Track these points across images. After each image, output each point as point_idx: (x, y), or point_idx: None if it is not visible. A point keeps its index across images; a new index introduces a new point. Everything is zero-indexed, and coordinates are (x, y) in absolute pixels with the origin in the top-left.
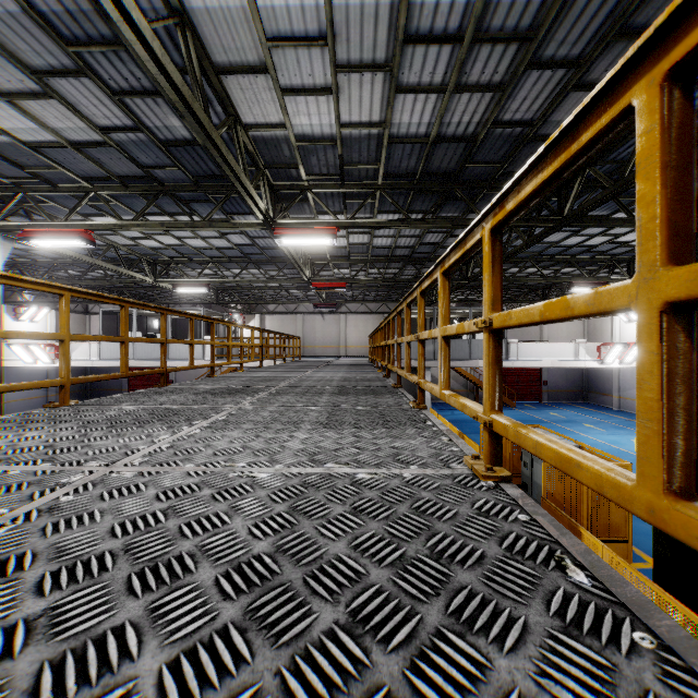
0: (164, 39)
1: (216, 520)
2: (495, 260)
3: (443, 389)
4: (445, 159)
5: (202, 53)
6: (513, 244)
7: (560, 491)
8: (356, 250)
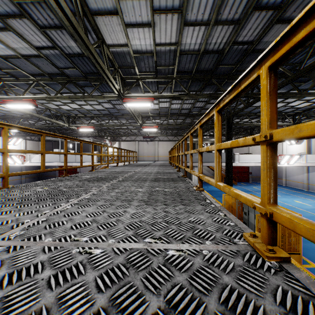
0: None
1: None
2: (272, 90)
3: (217, 182)
4: (207, 63)
5: (83, 3)
6: (237, 107)
7: None
8: (162, 110)
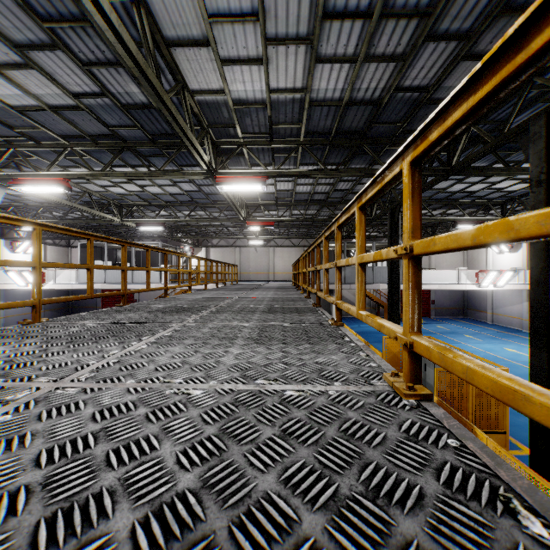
0: (122, 17)
1: (145, 445)
2: (415, 190)
3: (359, 310)
4: (355, 120)
5: (154, 29)
6: None
7: (449, 391)
8: (282, 195)
